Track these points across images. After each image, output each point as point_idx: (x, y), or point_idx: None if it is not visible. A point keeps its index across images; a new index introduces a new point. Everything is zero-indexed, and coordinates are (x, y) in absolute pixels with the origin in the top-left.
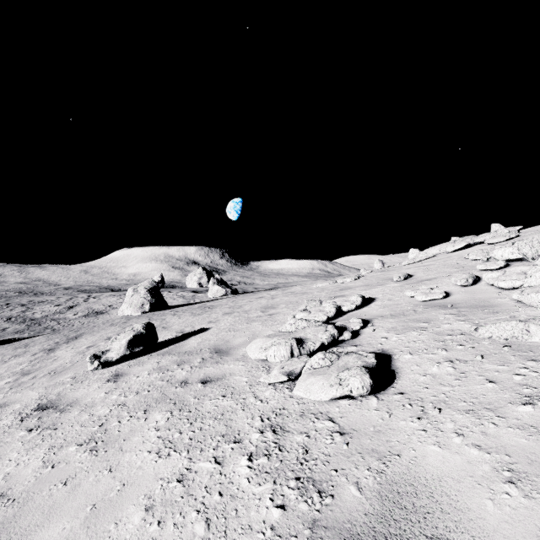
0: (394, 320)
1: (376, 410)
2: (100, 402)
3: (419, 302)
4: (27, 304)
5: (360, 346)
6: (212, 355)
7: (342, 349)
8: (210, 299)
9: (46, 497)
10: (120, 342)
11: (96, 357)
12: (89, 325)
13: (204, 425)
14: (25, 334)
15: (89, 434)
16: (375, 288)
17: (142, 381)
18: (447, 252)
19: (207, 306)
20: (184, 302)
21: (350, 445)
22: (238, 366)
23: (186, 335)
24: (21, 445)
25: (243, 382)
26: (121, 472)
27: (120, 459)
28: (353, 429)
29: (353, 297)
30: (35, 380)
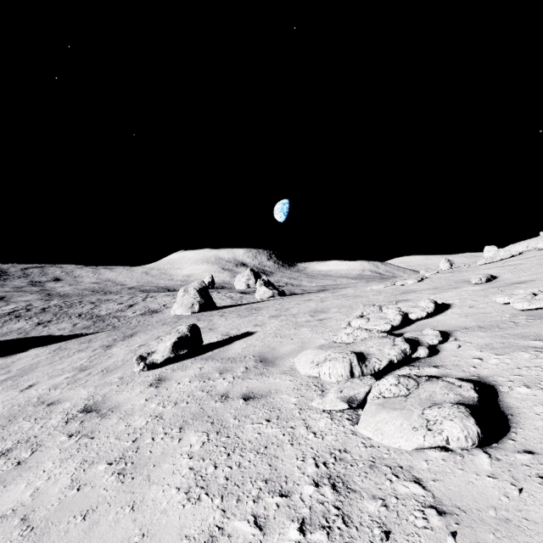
0: (486, 334)
1: (492, 477)
2: (139, 410)
3: (518, 311)
4: (95, 302)
5: (443, 368)
6: (256, 364)
7: (417, 370)
8: (257, 300)
9: (62, 533)
10: (165, 344)
11: (142, 358)
12: (144, 323)
13: (243, 460)
14: (91, 330)
15: (120, 451)
16: (448, 292)
17: (182, 390)
18: (539, 249)
19: (254, 308)
20: (232, 303)
21: (459, 538)
22: (285, 381)
23: (231, 338)
24: (58, 452)
25: (291, 404)
26: (143, 514)
27: (145, 493)
28: (459, 508)
29: (423, 302)
30: (89, 377)
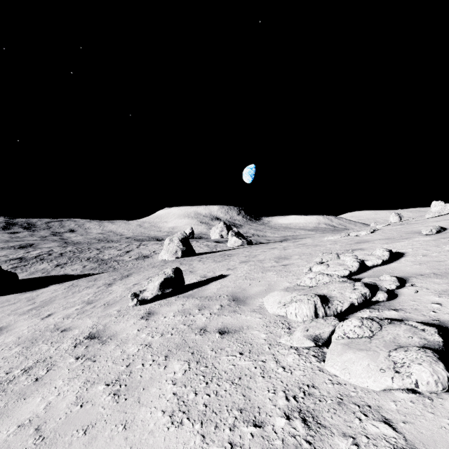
0: (442, 280)
1: None
2: (132, 339)
3: None
4: (100, 248)
5: (403, 311)
6: (229, 303)
7: (377, 313)
8: (229, 248)
9: (66, 445)
10: (154, 284)
11: (135, 295)
12: (137, 266)
13: (220, 389)
14: (96, 271)
15: (116, 374)
16: (400, 242)
17: (167, 323)
18: None
19: (227, 254)
20: (208, 250)
21: None
22: (255, 318)
23: (208, 280)
24: (67, 372)
25: (261, 339)
26: (133, 433)
27: (135, 413)
28: None
29: (378, 251)
30: (94, 309)
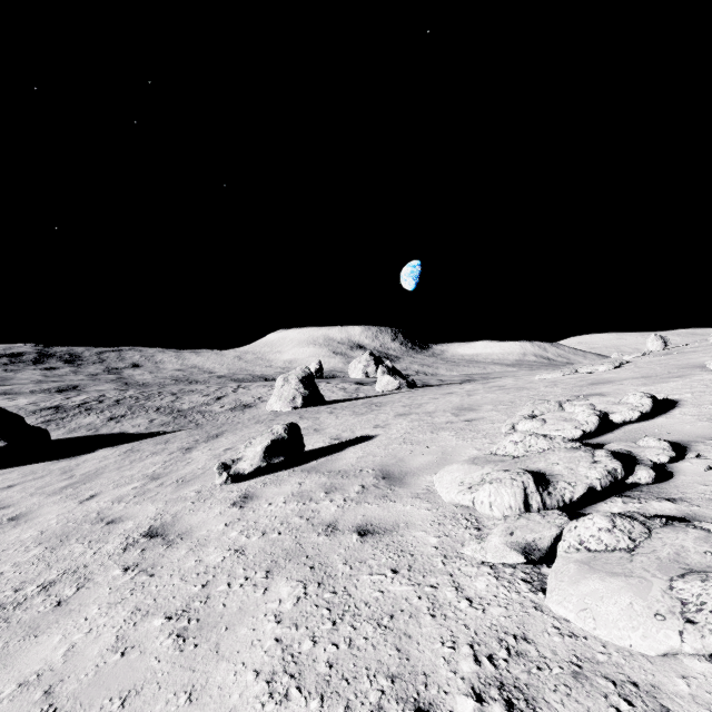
0: None
1: None
2: (215, 539)
3: None
4: (177, 393)
5: (685, 503)
6: (377, 482)
7: (637, 505)
8: (378, 393)
9: None
10: (254, 449)
11: (225, 467)
12: (233, 420)
13: (357, 635)
14: (170, 428)
15: (184, 599)
16: (669, 383)
17: (273, 513)
18: None
19: (374, 403)
20: (345, 396)
21: None
22: (419, 510)
23: (343, 444)
24: (108, 593)
25: (430, 546)
26: (202, 711)
27: (210, 673)
28: None
29: (632, 397)
30: (160, 488)
